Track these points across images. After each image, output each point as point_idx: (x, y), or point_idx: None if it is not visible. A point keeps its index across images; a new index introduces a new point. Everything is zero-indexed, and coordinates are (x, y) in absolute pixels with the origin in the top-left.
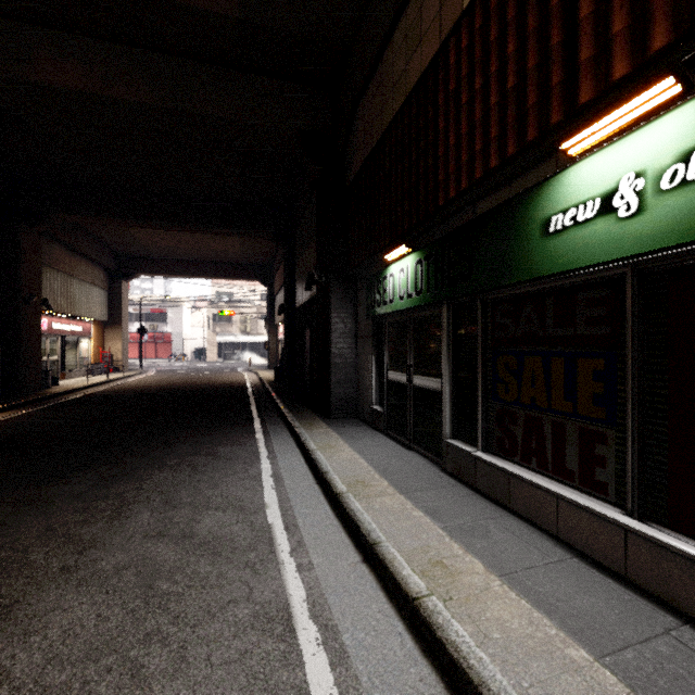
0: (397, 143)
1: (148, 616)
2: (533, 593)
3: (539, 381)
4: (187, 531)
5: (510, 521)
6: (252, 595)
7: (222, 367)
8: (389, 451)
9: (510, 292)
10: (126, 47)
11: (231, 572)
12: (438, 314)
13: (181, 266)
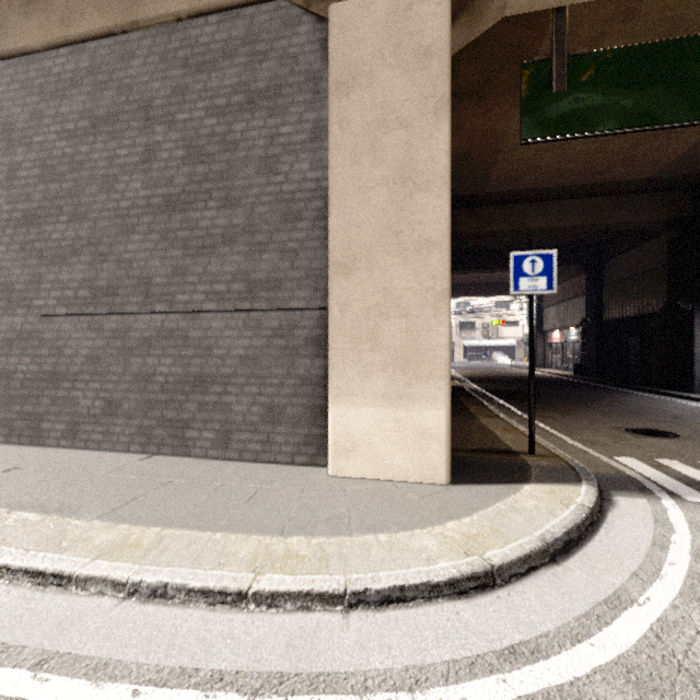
0: None
1: None
2: None
3: None
4: None
5: None
6: None
7: (483, 366)
8: None
9: None
10: (568, 200)
11: None
12: None
13: (466, 289)
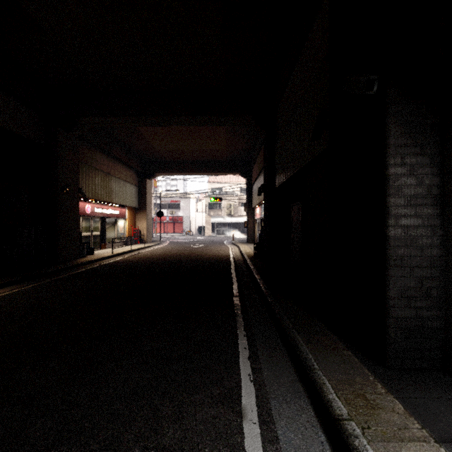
0: None
1: None
2: None
3: None
4: None
5: None
6: None
7: (213, 240)
8: None
9: None
10: None
11: None
12: None
13: (185, 166)
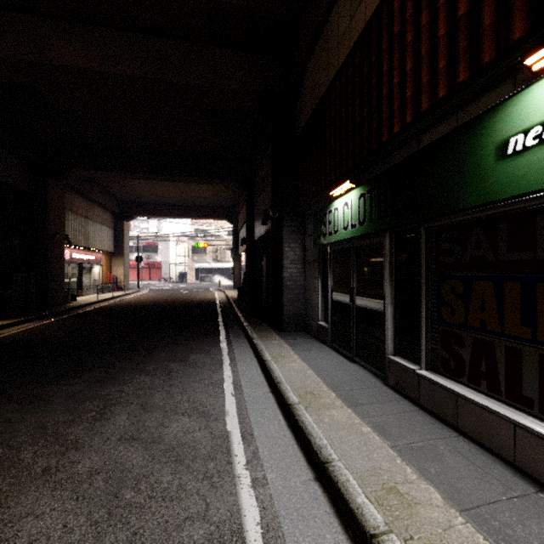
0: (342, 92)
1: (109, 530)
2: (503, 537)
3: (489, 305)
4: (155, 436)
5: (460, 443)
6: (208, 512)
7: (198, 287)
8: (334, 363)
9: (457, 218)
10: (119, 31)
11: (190, 484)
12: (380, 241)
13: (168, 209)
